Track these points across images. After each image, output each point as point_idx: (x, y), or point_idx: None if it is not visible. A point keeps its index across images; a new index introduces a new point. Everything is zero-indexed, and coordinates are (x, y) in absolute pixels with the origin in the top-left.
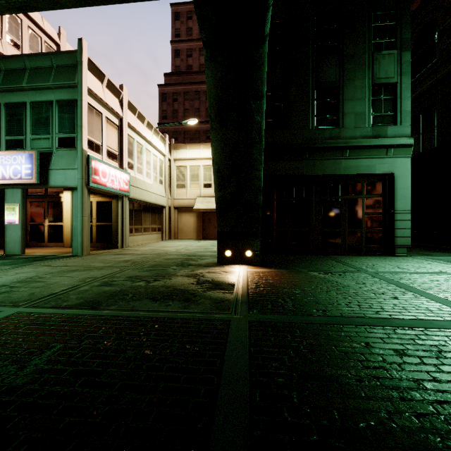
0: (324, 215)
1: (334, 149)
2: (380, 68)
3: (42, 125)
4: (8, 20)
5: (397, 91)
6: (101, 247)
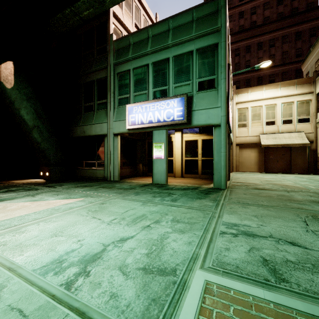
0: None
1: None
2: None
3: (183, 73)
4: (135, 11)
5: None
6: (206, 178)
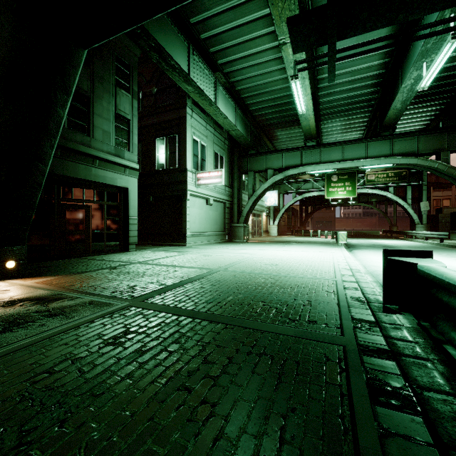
0: (68, 218)
1: (86, 156)
2: (121, 102)
3: None
4: None
5: (131, 127)
6: None
